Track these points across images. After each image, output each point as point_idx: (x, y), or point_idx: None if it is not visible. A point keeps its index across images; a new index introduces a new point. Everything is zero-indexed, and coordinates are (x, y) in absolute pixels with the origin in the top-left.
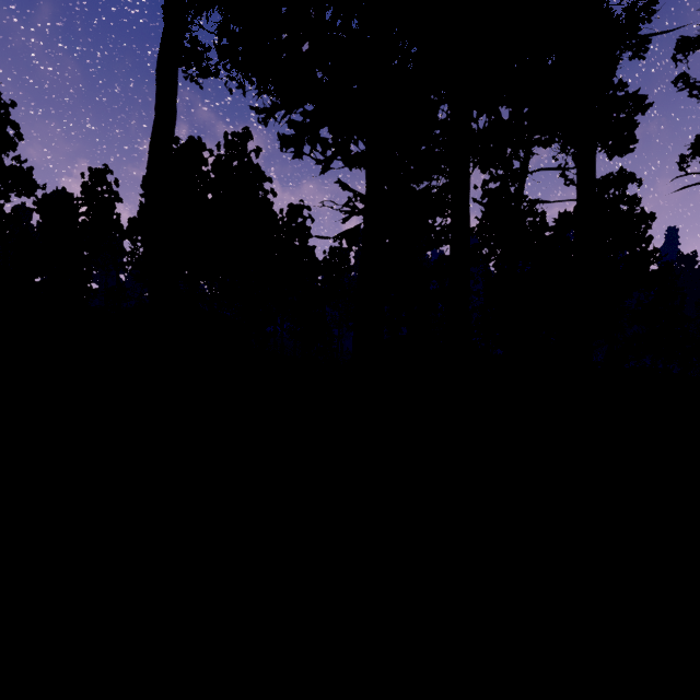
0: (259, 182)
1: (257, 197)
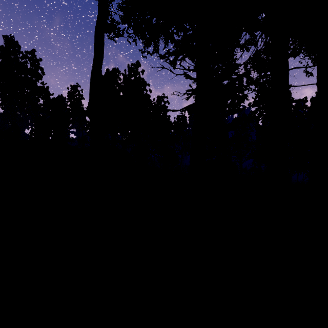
0: (143, 86)
1: (142, 93)
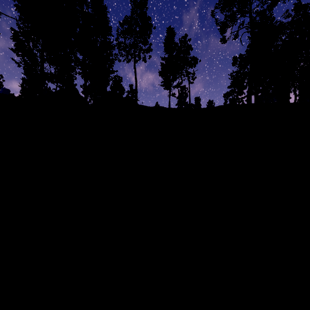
0: None
1: None
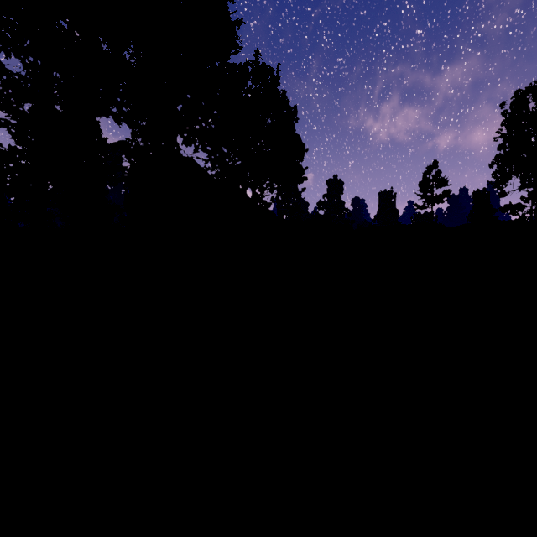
0: None
1: None
